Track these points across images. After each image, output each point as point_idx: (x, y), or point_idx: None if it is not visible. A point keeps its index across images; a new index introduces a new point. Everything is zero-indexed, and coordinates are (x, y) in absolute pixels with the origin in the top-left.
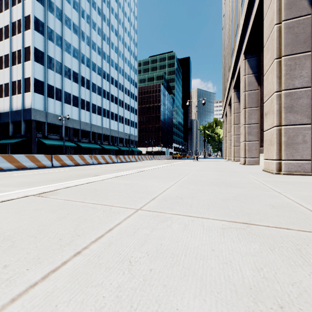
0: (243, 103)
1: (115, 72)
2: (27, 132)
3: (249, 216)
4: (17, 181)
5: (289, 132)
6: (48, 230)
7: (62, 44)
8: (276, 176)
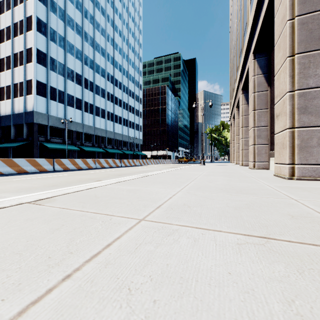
0: (253, 104)
1: (119, 74)
2: (29, 136)
3: (267, 228)
4: (15, 186)
5: (303, 135)
6: (37, 246)
7: (65, 45)
8: (289, 181)
